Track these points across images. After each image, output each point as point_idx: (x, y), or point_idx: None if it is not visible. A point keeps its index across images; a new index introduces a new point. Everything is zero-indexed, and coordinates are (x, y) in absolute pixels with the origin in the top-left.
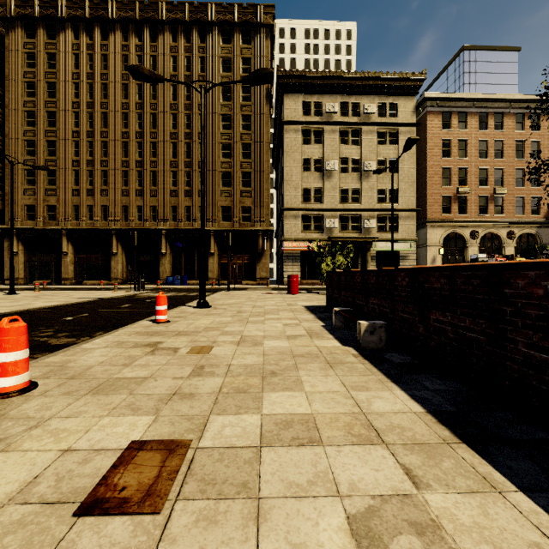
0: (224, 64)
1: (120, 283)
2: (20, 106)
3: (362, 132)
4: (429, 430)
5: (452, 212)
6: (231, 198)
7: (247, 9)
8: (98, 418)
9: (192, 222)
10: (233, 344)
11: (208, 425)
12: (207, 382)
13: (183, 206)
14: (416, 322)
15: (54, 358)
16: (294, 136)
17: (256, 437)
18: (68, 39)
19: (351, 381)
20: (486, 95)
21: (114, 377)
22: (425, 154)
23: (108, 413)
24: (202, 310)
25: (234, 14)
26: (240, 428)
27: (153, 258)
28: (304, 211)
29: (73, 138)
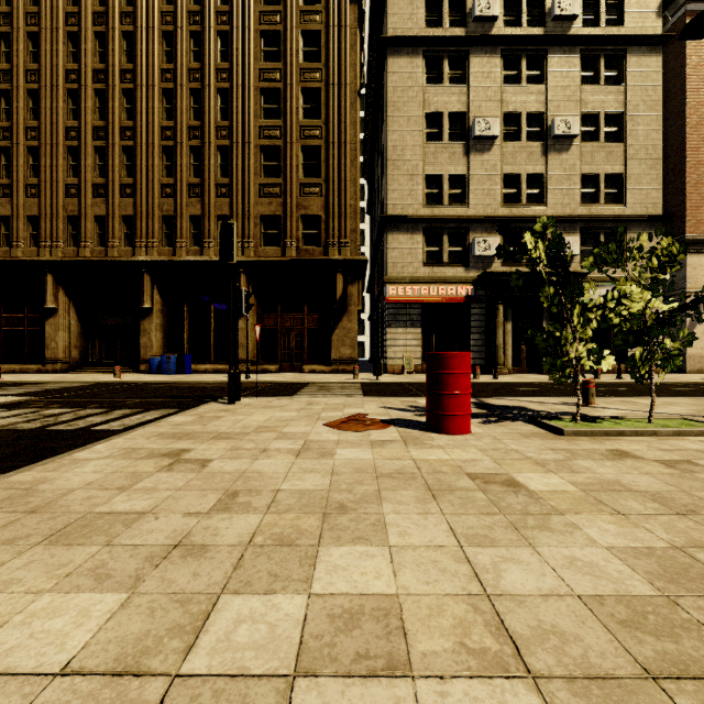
0: None
1: (64, 369)
2: None
3: (549, 58)
4: None
5: None
6: (280, 199)
7: None
8: None
9: (203, 247)
10: None
11: None
12: None
13: (185, 215)
14: None
15: None
16: (409, 70)
17: None
18: None
19: None
20: None
21: None
22: (679, 104)
23: None
24: None
25: None
26: None
27: (134, 321)
28: (430, 222)
29: None
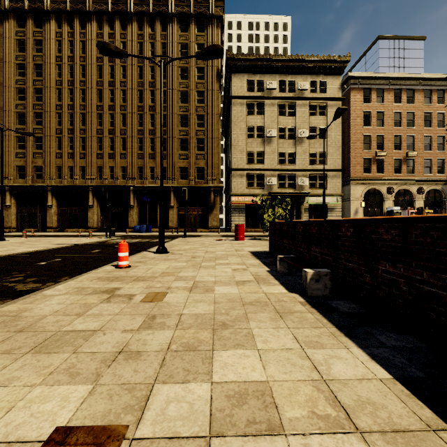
0: (182, 49)
1: (96, 231)
2: (12, 84)
3: (297, 105)
4: (405, 408)
5: (371, 171)
6: (187, 160)
7: (201, 3)
8: (28, 388)
9: (155, 180)
10: (186, 290)
11: (151, 400)
12: (156, 336)
13: (147, 167)
14: (362, 271)
15: (12, 306)
16: (240, 109)
17: (204, 419)
18: (52, 28)
19: (303, 335)
20: (400, 74)
21: (63, 330)
22: (349, 124)
23: (42, 380)
24: (160, 255)
25: (190, 7)
26: (187, 404)
27: (123, 210)
28: (249, 171)
29: (56, 110)
